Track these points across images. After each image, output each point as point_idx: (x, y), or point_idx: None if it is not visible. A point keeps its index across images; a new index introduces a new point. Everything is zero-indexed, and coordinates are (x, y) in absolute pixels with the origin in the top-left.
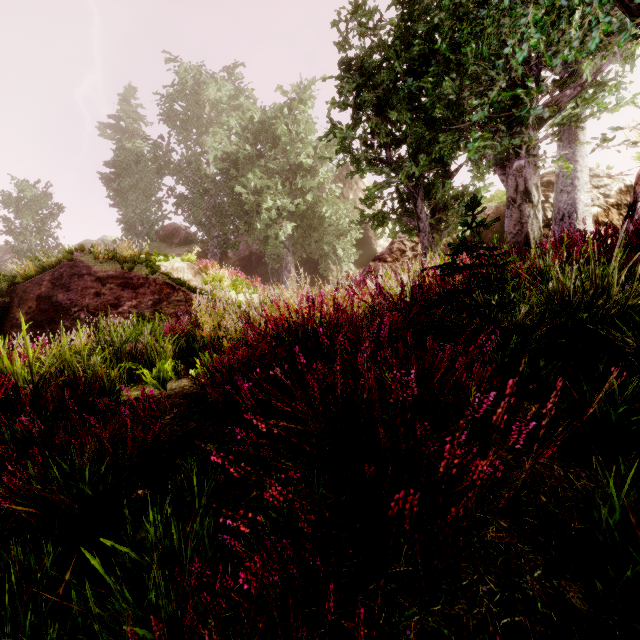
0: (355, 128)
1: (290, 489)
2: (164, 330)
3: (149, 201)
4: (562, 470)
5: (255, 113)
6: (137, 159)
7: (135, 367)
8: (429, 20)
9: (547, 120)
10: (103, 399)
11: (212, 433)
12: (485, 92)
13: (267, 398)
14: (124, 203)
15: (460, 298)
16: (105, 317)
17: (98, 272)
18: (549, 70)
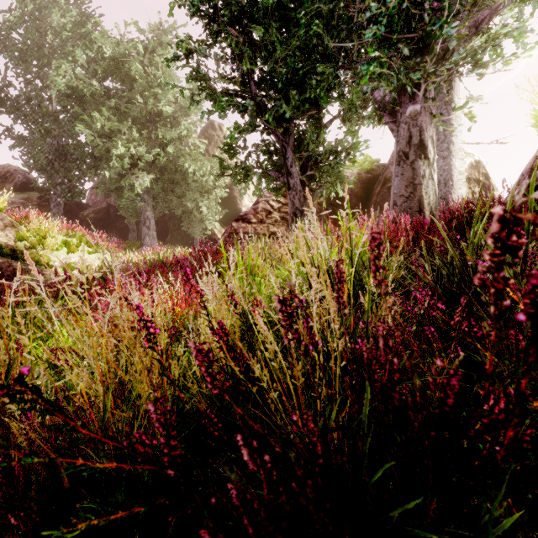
0: (210, 45)
1: None
2: None
3: None
4: None
5: (106, 47)
6: None
7: None
8: None
9: (439, 63)
10: None
11: None
12: (368, 24)
13: None
14: None
15: None
16: None
17: None
18: None
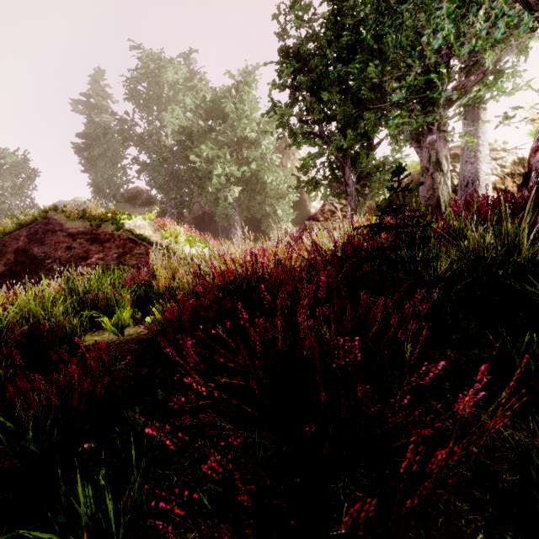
0: (292, 106)
1: (230, 457)
2: (125, 280)
3: (115, 167)
4: (489, 419)
5: (207, 93)
6: (105, 131)
7: (96, 315)
8: (356, 14)
9: (455, 101)
10: (64, 345)
11: (162, 379)
12: (403, 77)
13: (210, 354)
14: (93, 169)
15: (387, 254)
16: (75, 268)
17: (69, 229)
18: (458, 58)
